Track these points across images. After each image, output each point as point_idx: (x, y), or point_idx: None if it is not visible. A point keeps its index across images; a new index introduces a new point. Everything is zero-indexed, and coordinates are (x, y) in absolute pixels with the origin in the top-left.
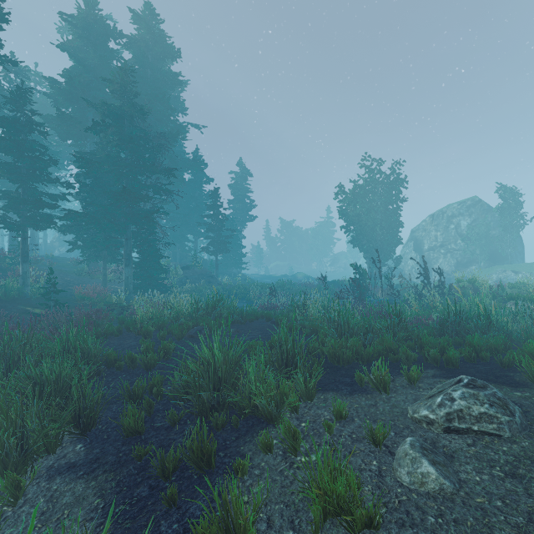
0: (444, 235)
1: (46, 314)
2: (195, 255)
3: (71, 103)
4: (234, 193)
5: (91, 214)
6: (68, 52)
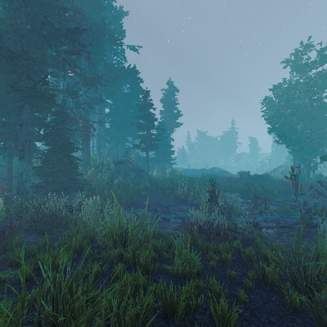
0: None
1: None
2: (128, 151)
3: None
4: (165, 106)
5: None
6: None
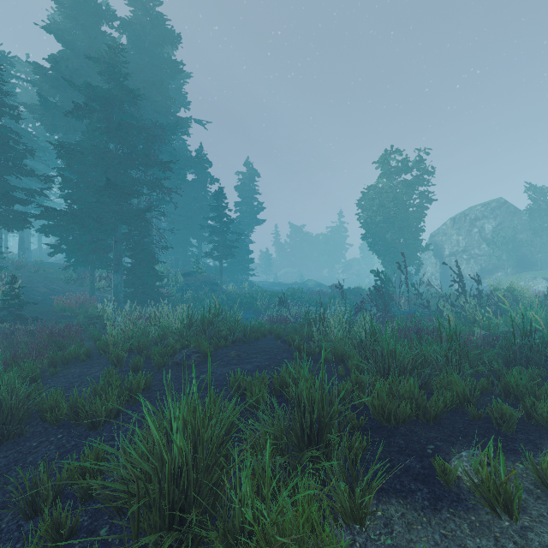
0: (466, 240)
1: (0, 332)
2: (198, 261)
3: (58, 92)
4: (241, 195)
5: (75, 212)
6: (54, 35)
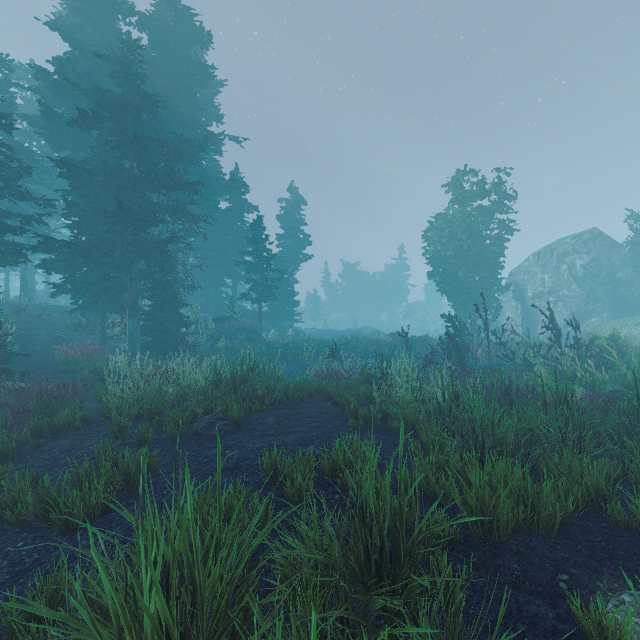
0: (553, 278)
1: None
2: (232, 304)
3: (64, 101)
4: (285, 227)
5: (82, 244)
6: (59, 32)
